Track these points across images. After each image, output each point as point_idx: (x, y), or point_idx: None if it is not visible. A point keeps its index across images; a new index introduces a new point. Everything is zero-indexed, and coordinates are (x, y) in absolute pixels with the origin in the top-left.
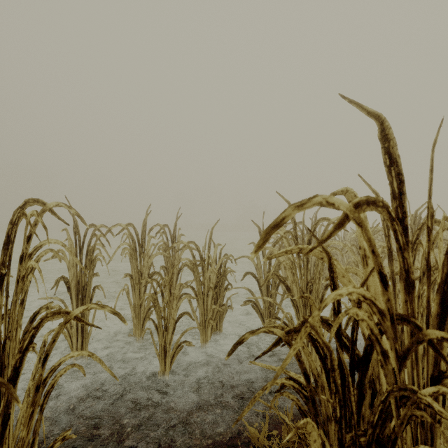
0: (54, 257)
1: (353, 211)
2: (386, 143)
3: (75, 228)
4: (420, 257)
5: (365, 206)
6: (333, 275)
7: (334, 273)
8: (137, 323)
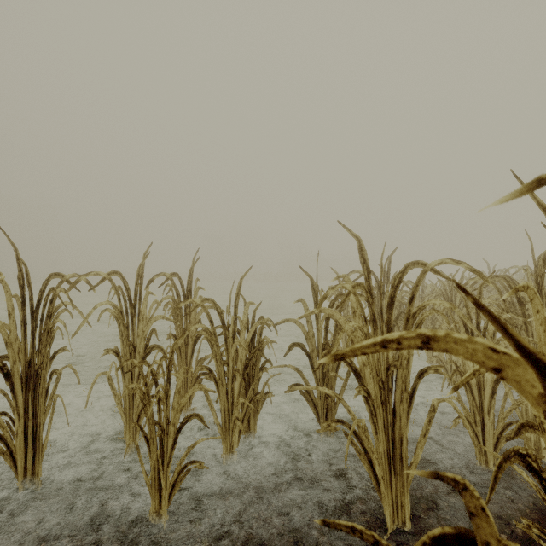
0: None
1: None
2: None
3: (21, 279)
4: None
5: None
6: None
7: None
8: (127, 422)
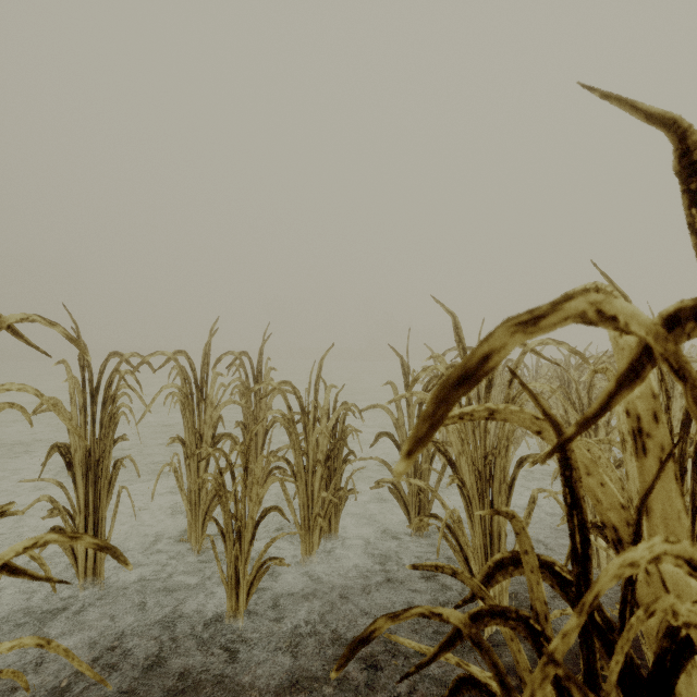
0: (47, 410)
1: (664, 337)
2: (694, 180)
3: (82, 359)
4: (674, 409)
5: (691, 322)
6: (571, 474)
7: (575, 470)
8: (193, 520)
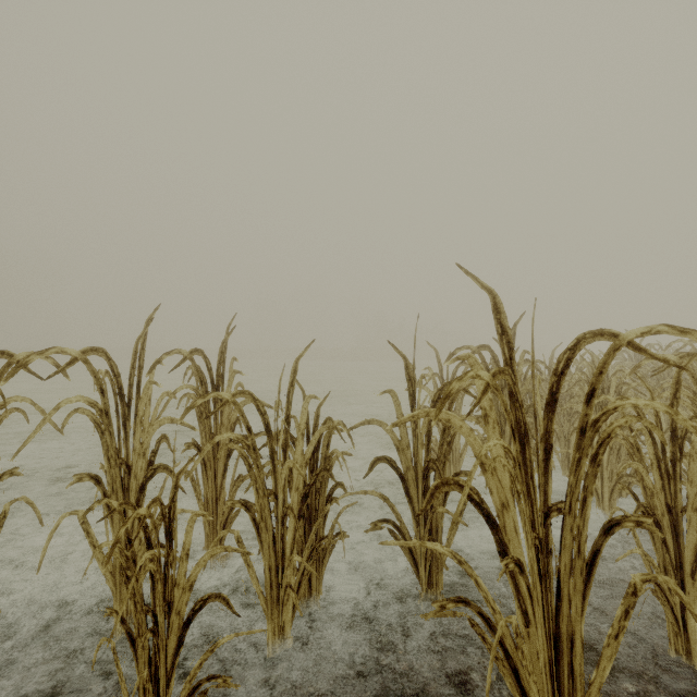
0: None
1: None
2: None
3: None
4: None
5: None
6: None
7: None
8: (116, 587)
